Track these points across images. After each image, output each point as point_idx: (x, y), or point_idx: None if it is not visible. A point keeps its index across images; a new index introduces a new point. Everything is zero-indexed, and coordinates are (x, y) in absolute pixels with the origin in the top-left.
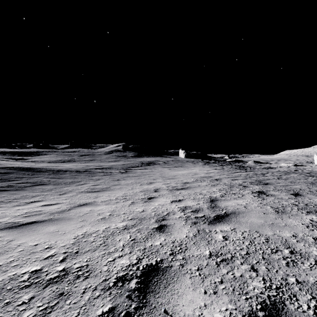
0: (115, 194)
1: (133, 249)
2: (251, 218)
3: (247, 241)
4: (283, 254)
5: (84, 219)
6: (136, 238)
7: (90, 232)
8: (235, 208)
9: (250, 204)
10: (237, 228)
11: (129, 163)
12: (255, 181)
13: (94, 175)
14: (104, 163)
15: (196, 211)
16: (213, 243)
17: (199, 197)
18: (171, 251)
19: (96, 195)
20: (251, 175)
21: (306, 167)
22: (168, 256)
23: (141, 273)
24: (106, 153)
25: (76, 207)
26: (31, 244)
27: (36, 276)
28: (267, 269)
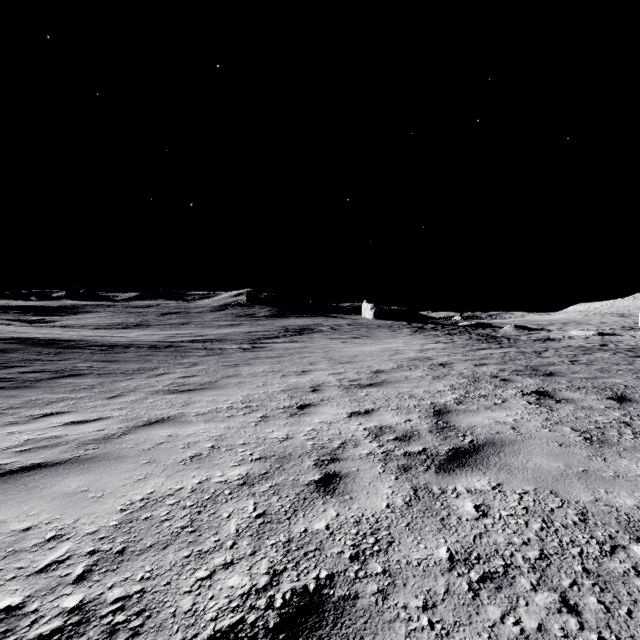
0: (228, 398)
1: (262, 544)
2: (534, 456)
3: (536, 521)
4: (631, 559)
5: (154, 459)
6: (269, 512)
7: (162, 492)
8: (491, 432)
9: (525, 421)
10: (505, 482)
11: (260, 329)
12: (525, 368)
13: (186, 355)
14: (209, 329)
15: (405, 439)
16: (454, 525)
17: (409, 405)
18: (353, 548)
19: (186, 400)
20: (513, 355)
21: (623, 338)
22: (346, 565)
23: (278, 620)
24: (213, 310)
25: (138, 427)
26: (17, 527)
27: (5, 627)
28: (602, 605)
